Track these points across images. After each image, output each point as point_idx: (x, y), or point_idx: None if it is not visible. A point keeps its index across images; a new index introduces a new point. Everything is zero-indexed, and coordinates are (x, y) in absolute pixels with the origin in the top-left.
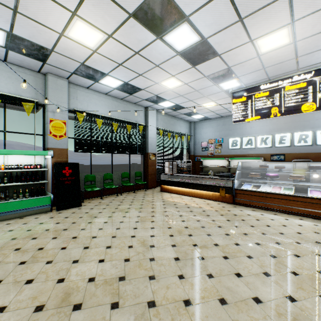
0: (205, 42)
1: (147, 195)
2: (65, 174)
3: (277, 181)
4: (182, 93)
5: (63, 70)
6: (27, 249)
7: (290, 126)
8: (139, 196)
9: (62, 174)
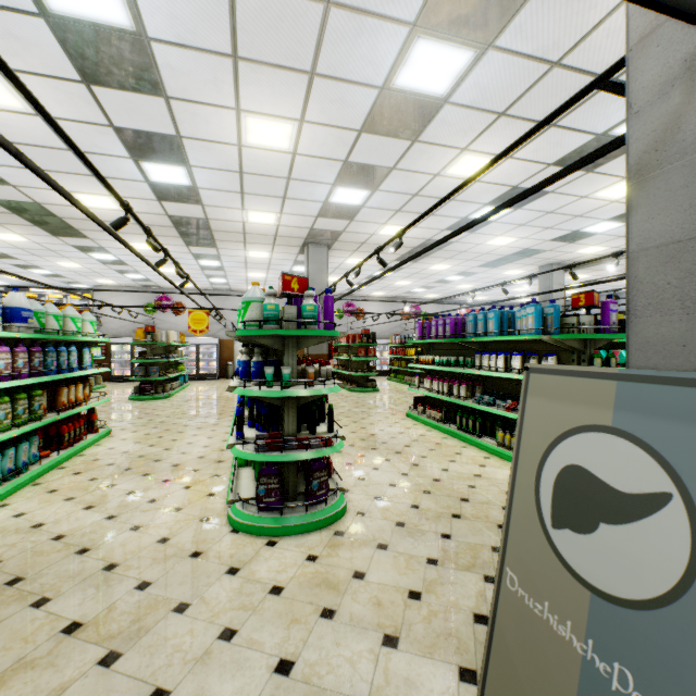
0: None
1: None
2: None
3: None
4: None
5: None
6: None
7: None
8: None
9: None
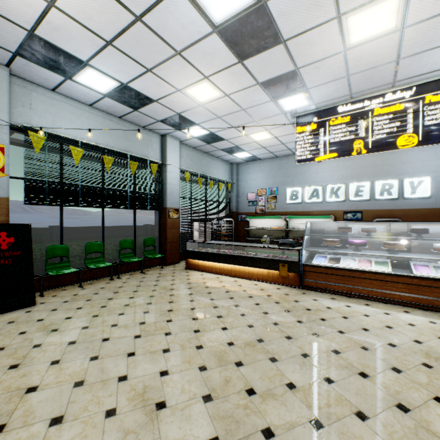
0: (264, 10)
1: (163, 276)
2: None
3: (365, 252)
4: (221, 112)
5: None
6: None
7: (369, 172)
8: (149, 280)
9: None
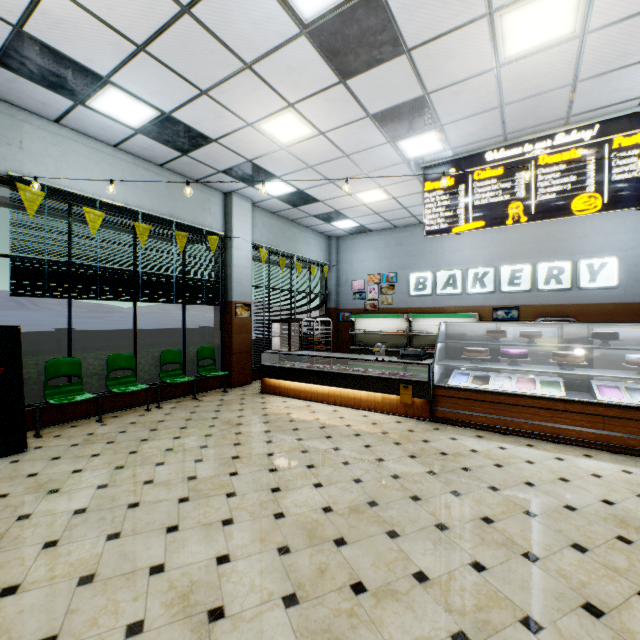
0: (378, 0)
1: (227, 405)
2: None
3: (526, 367)
4: (313, 159)
5: None
6: None
7: (529, 250)
8: (205, 410)
9: None
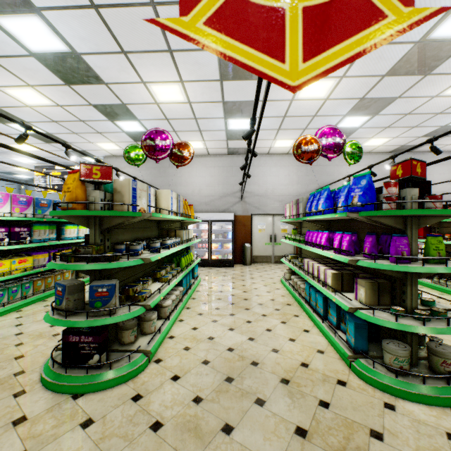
0: None
1: None
2: None
3: None
4: None
5: None
6: None
7: None
8: None
9: None
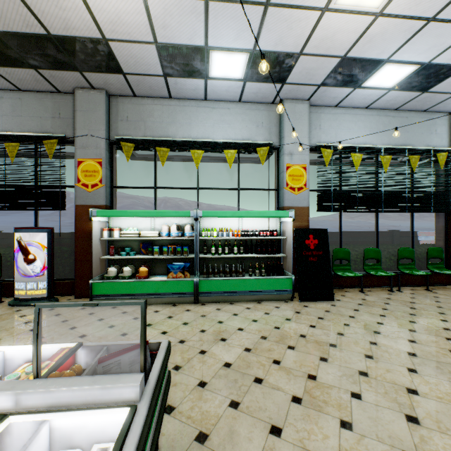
0: None
1: None
2: (308, 246)
3: None
4: None
5: (306, 86)
6: (289, 367)
7: None
8: (449, 302)
9: (305, 246)
